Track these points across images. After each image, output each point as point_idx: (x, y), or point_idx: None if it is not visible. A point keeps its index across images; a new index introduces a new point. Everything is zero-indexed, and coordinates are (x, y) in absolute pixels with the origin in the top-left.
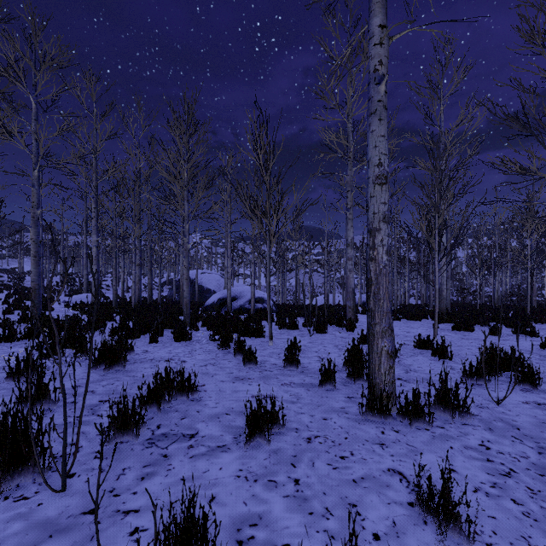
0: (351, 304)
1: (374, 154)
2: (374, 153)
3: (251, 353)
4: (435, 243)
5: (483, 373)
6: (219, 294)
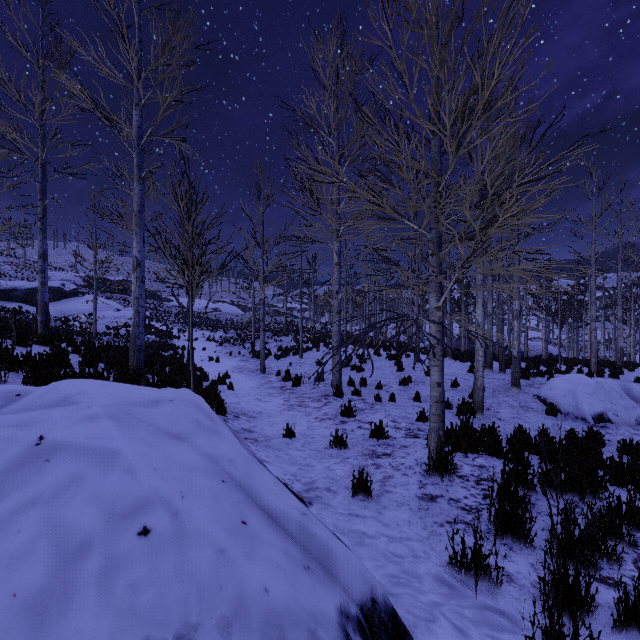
0: (619, 356)
1: (591, 314)
2: (591, 314)
3: (551, 365)
4: None
5: None
6: None
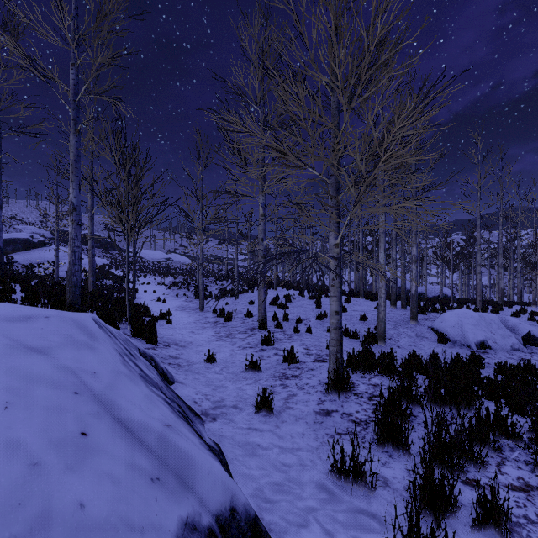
0: (500, 296)
1: (477, 260)
2: (477, 260)
3: (445, 303)
4: (537, 270)
5: (522, 312)
6: (418, 289)
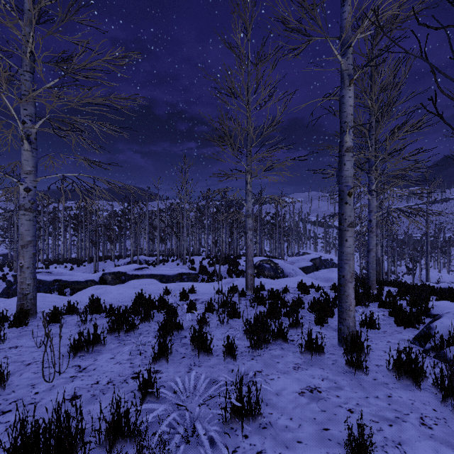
0: None
1: None
2: None
3: None
4: None
5: (4, 270)
6: None
